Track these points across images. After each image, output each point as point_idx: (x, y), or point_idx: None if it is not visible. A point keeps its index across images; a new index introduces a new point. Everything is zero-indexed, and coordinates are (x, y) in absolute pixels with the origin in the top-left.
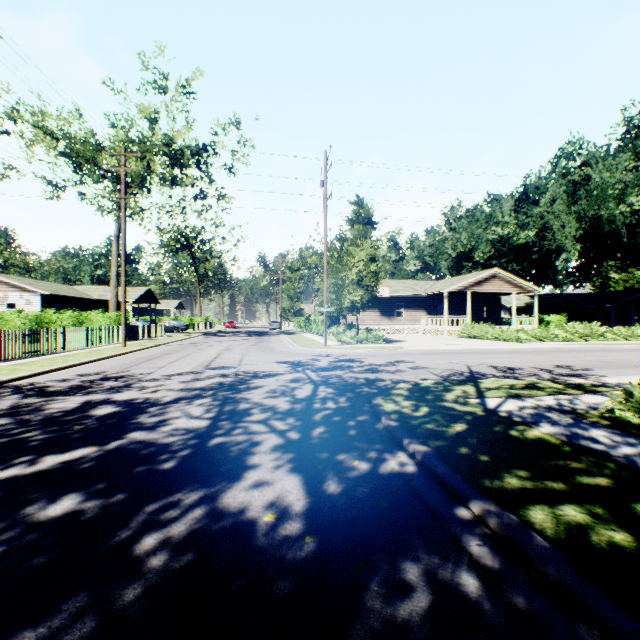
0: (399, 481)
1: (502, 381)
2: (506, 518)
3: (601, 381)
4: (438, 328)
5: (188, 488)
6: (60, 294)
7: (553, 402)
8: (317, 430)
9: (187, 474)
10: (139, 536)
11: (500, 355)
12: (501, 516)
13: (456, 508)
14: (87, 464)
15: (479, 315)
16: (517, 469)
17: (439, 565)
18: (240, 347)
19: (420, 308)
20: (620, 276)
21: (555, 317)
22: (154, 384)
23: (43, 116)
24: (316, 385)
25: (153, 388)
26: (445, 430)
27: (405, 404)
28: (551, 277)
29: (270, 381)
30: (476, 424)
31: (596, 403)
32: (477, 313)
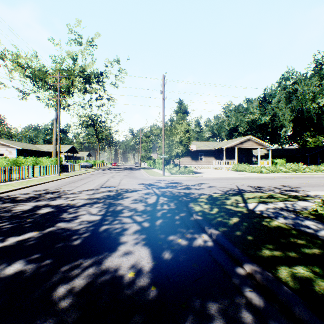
0: (203, 251)
1: (255, 194)
2: (265, 275)
3: (306, 194)
4: (220, 166)
5: (86, 256)
6: (27, 148)
7: (283, 205)
8: (158, 221)
9: (86, 247)
10: (56, 287)
11: (253, 180)
12: (262, 273)
13: (236, 268)
14: (31, 242)
15: (241, 159)
16: (268, 244)
17: (228, 304)
18: (119, 176)
19: (211, 156)
20: (312, 140)
21: (280, 160)
22: (73, 196)
23: (17, 57)
24: (158, 196)
25: (72, 198)
26: (227, 221)
27: (205, 207)
28: (277, 140)
29: (134, 194)
30: (244, 218)
31: (306, 206)
32: (240, 158)
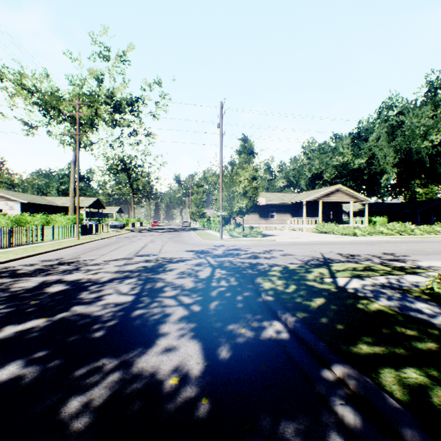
0: (276, 346)
1: (347, 265)
2: (362, 381)
3: (417, 264)
4: (299, 226)
5: (111, 354)
6: (34, 202)
7: (385, 281)
8: (214, 303)
9: (112, 341)
10: (66, 399)
11: (343, 245)
12: (358, 379)
13: (321, 370)
14: (35, 333)
15: (327, 217)
16: (366, 336)
17: (311, 424)
18: (161, 240)
19: (287, 212)
20: (423, 190)
21: (379, 218)
22: (96, 268)
23: (21, 76)
24: (214, 268)
25: (95, 271)
26: (309, 304)
27: (278, 283)
28: (376, 191)
29: (180, 265)
30: (331, 299)
31: (416, 281)
32: (326, 216)
